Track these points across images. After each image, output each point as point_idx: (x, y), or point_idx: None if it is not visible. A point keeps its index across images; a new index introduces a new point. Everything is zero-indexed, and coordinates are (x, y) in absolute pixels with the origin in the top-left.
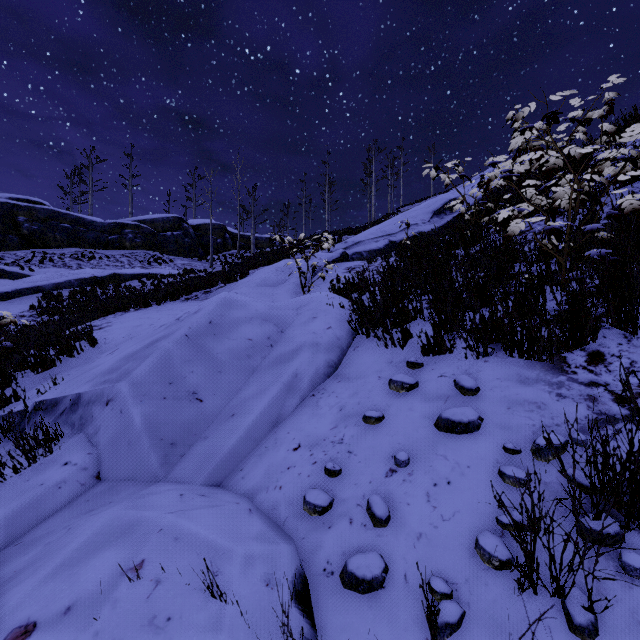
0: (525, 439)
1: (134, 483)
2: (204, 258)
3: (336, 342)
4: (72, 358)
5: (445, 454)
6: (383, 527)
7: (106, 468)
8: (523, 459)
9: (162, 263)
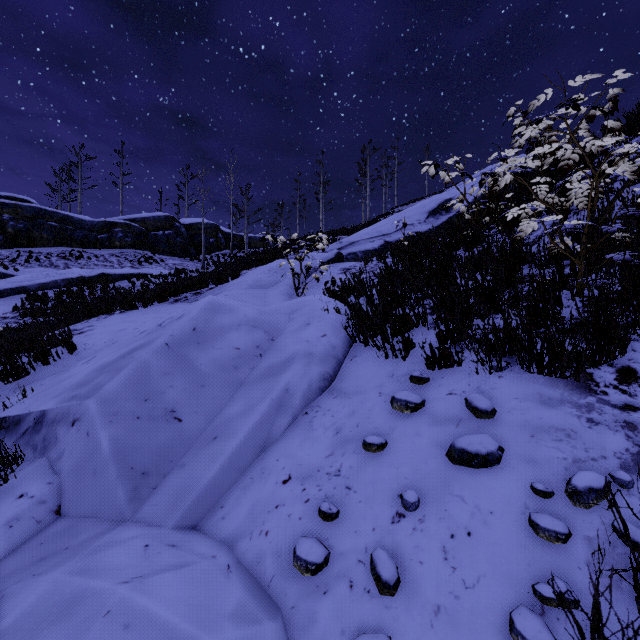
0: (557, 477)
1: (97, 522)
2: (196, 258)
3: (331, 351)
4: (48, 365)
5: (462, 494)
6: (391, 595)
7: (68, 501)
8: (557, 504)
9: (153, 263)
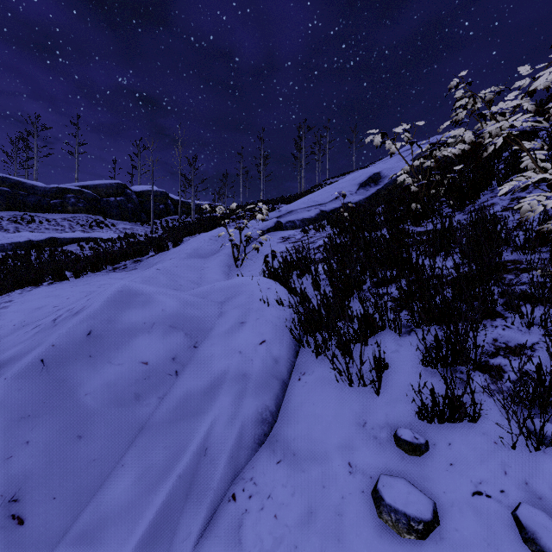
0: None
1: None
2: (146, 222)
3: (273, 368)
4: None
5: None
6: None
7: None
8: None
9: (104, 227)
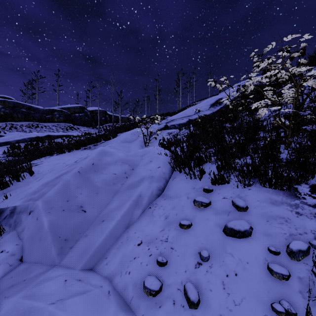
0: (281, 243)
1: (41, 265)
2: (95, 127)
3: (163, 175)
4: (19, 182)
5: (231, 252)
6: (195, 309)
7: (26, 254)
8: (282, 258)
9: (73, 129)
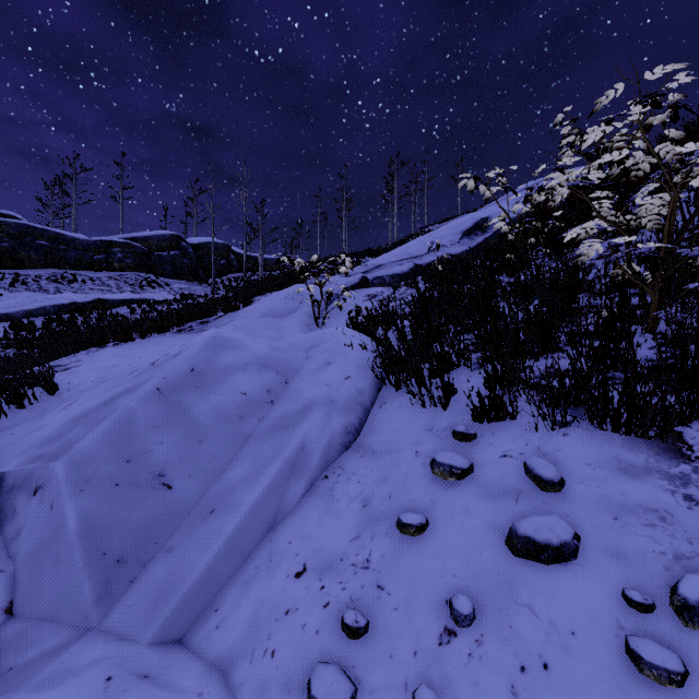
0: (656, 581)
1: (55, 628)
2: (205, 281)
3: (357, 397)
4: (23, 409)
5: (531, 603)
6: None
7: (22, 596)
8: (662, 623)
9: (156, 287)
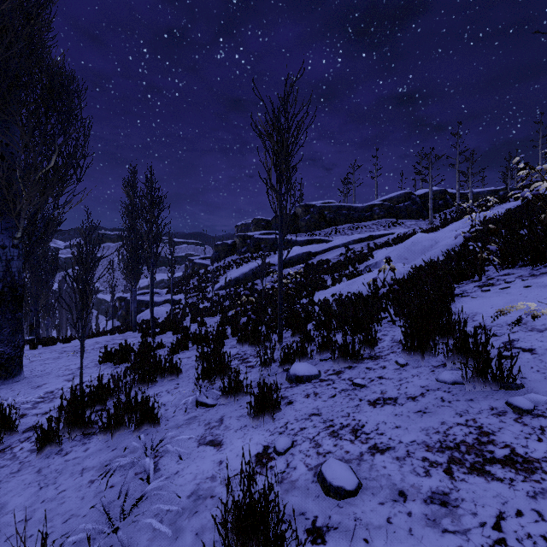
0: None
1: None
2: (427, 218)
3: (454, 244)
4: (367, 262)
5: None
6: None
7: None
8: None
9: (397, 226)
